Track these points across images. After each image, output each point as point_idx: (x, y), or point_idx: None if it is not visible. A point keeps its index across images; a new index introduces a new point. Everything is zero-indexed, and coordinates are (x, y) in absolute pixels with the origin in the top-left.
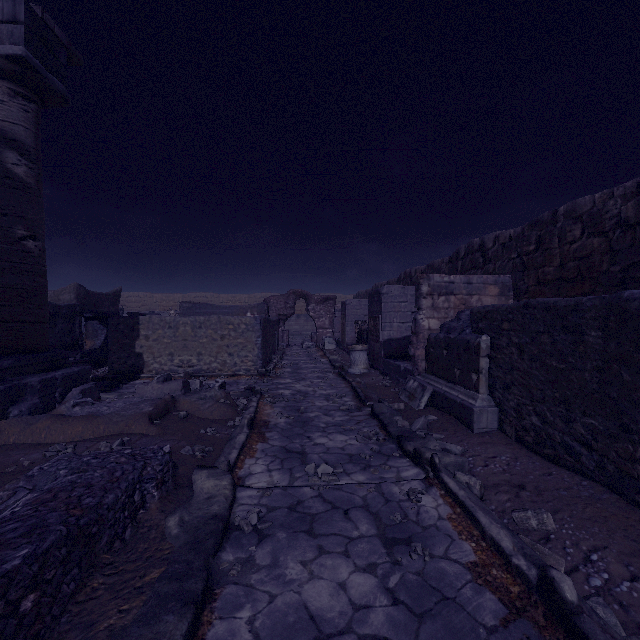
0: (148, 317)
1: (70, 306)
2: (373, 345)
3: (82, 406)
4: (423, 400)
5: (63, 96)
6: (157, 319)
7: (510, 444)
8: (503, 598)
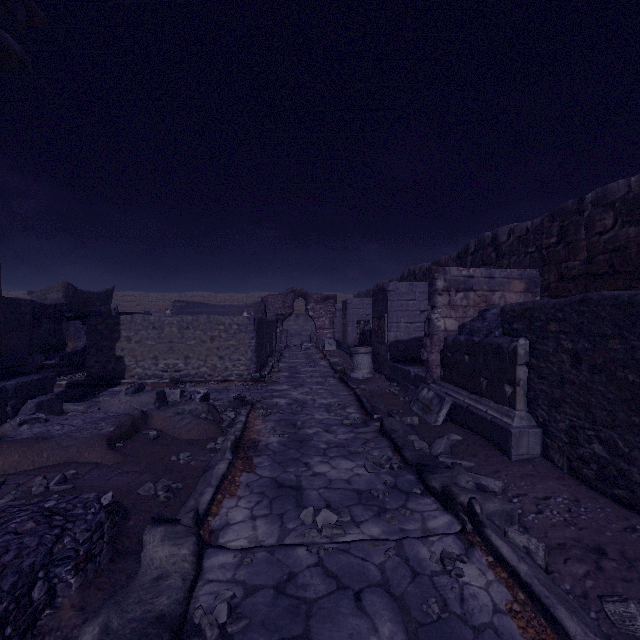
0: (130, 317)
1: (57, 305)
2: (378, 347)
3: (31, 424)
4: (441, 414)
5: (20, 58)
6: (140, 319)
7: (562, 478)
8: None
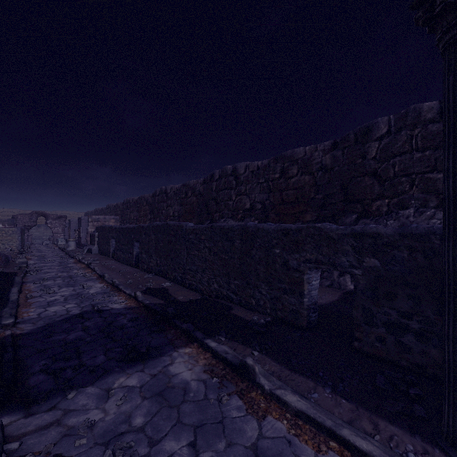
0: None
1: None
2: (79, 239)
3: None
4: (86, 251)
5: None
6: None
7: (98, 254)
8: (75, 262)
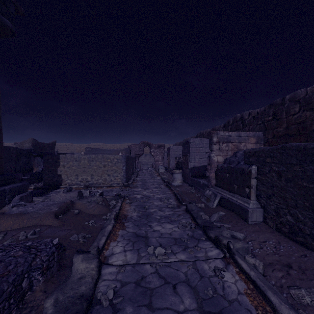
0: (64, 155)
1: (28, 149)
2: (185, 170)
3: (18, 207)
4: (215, 202)
5: (11, 30)
6: (69, 156)
7: (272, 232)
8: None
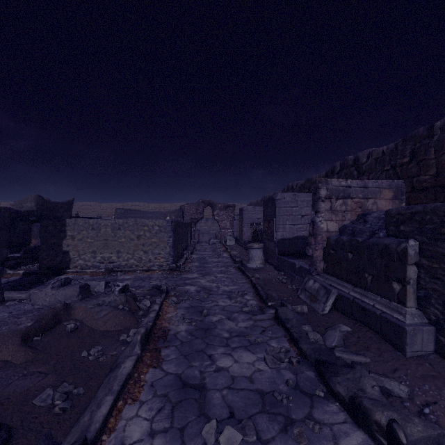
0: (74, 220)
1: (29, 212)
2: (267, 243)
3: None
4: (328, 304)
5: None
6: (82, 221)
7: None
8: None
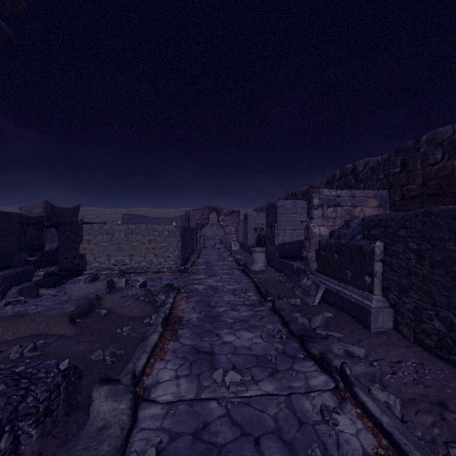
0: (90, 225)
1: (38, 217)
2: (270, 247)
3: (14, 305)
4: (317, 297)
5: (7, 35)
6: (97, 227)
7: (410, 346)
8: None
